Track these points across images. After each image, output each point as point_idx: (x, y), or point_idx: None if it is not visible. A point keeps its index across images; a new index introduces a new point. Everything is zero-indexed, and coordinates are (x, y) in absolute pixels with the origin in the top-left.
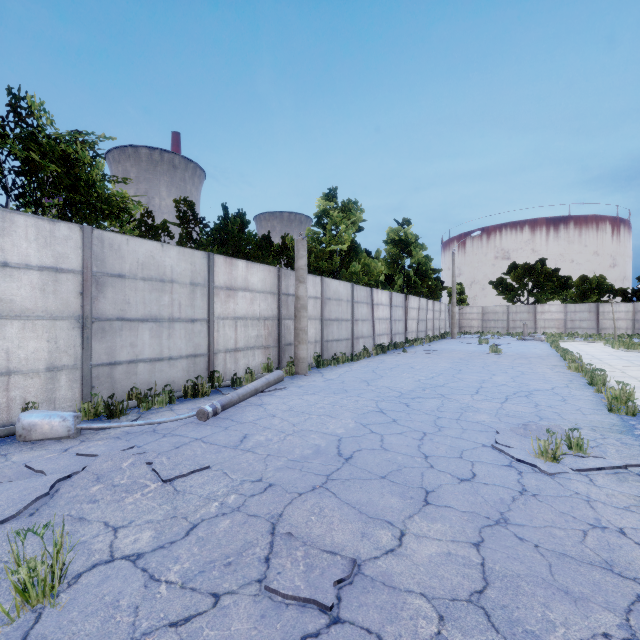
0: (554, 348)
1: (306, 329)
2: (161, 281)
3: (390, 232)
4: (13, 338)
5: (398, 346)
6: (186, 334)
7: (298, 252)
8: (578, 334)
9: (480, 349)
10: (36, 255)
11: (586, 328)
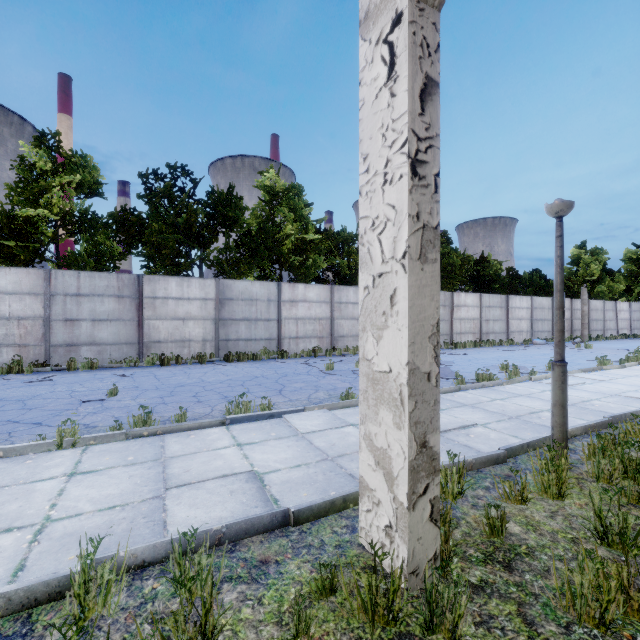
0: None
1: (587, 323)
2: (542, 308)
3: (627, 253)
4: (523, 324)
5: (636, 336)
6: (547, 324)
7: (583, 293)
8: None
9: None
10: (525, 305)
11: None
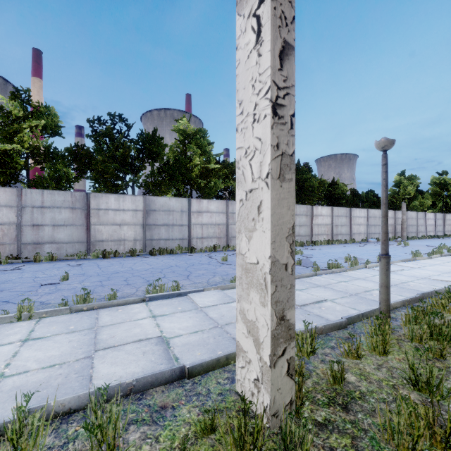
0: None
1: (405, 228)
2: (375, 217)
3: (433, 179)
4: (361, 228)
5: (439, 236)
6: (378, 228)
7: (403, 206)
8: None
9: None
10: (363, 215)
11: None
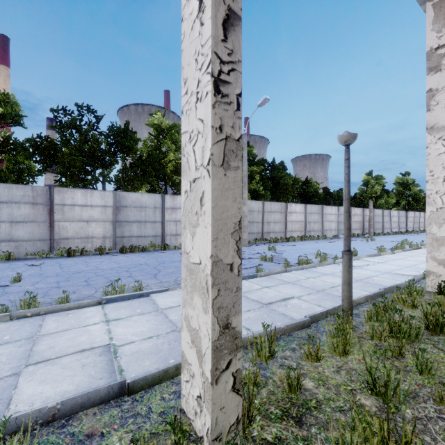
0: None
1: (372, 224)
2: None
3: (397, 179)
4: (332, 225)
5: (402, 233)
6: None
7: (370, 204)
8: None
9: None
10: (334, 212)
11: None
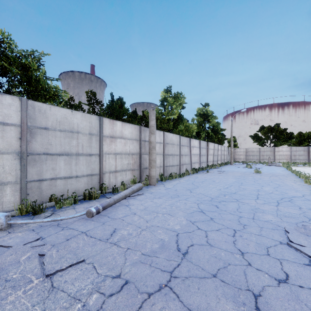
0: (289, 170)
1: (155, 160)
2: (71, 132)
3: (198, 110)
4: None
5: (204, 169)
6: (86, 162)
7: (150, 117)
8: (298, 162)
9: (248, 170)
10: None
11: (302, 159)
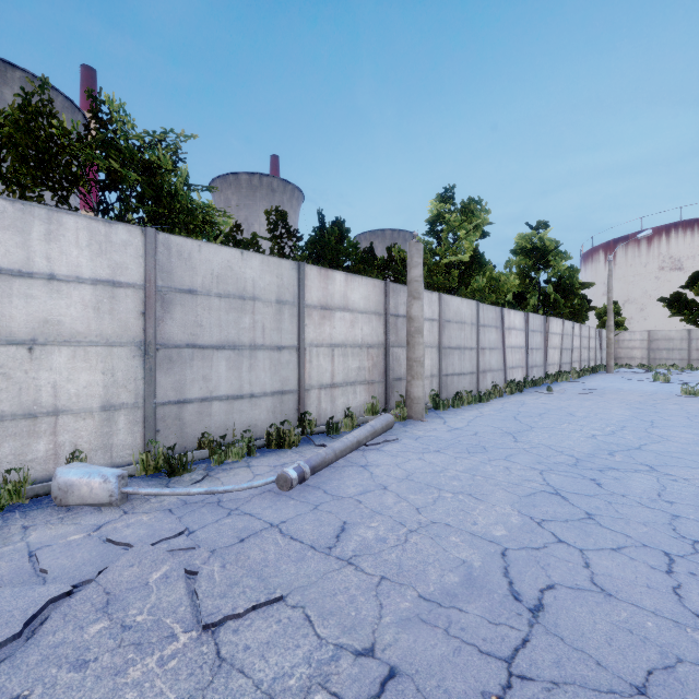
0: None
1: (422, 360)
2: (240, 298)
3: (520, 239)
4: (61, 369)
5: (537, 382)
6: (271, 365)
7: (411, 259)
8: None
9: (661, 389)
10: (89, 265)
11: None
